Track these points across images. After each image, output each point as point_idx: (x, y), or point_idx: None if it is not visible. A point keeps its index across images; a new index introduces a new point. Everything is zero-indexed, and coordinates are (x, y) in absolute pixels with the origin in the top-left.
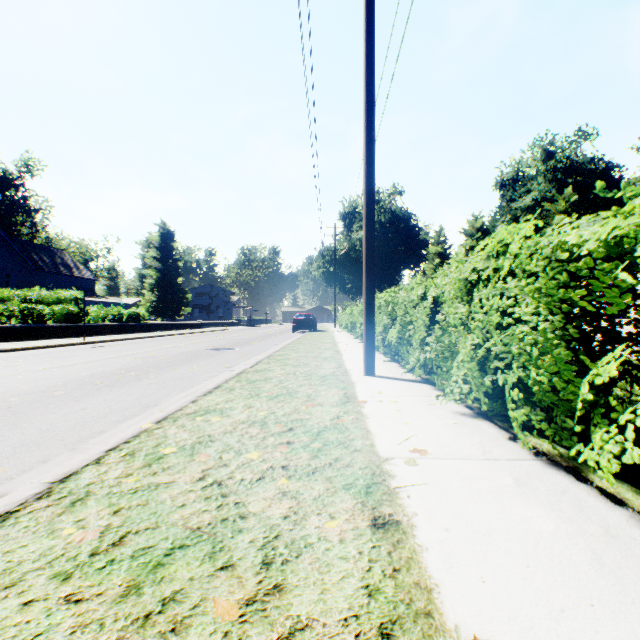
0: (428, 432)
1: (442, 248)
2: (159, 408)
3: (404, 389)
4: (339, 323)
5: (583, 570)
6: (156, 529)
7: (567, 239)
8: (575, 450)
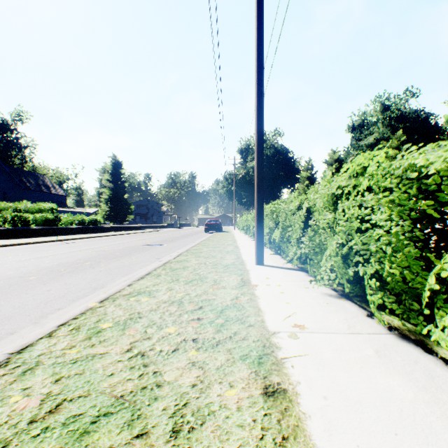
0: (305, 310)
1: (310, 173)
2: (104, 290)
3: (285, 275)
4: (238, 226)
5: (443, 438)
6: (87, 397)
7: (415, 162)
8: (421, 327)
